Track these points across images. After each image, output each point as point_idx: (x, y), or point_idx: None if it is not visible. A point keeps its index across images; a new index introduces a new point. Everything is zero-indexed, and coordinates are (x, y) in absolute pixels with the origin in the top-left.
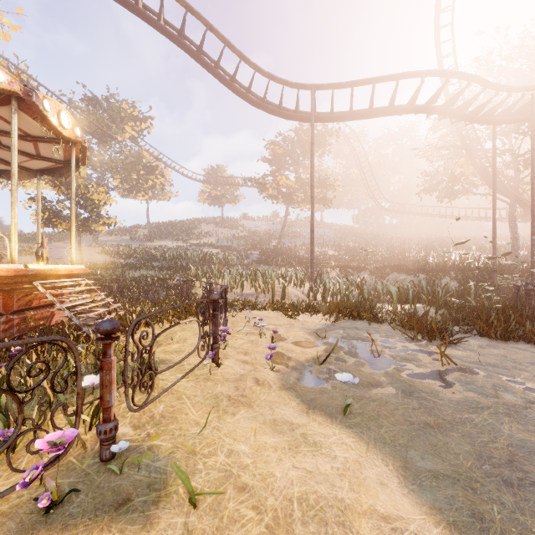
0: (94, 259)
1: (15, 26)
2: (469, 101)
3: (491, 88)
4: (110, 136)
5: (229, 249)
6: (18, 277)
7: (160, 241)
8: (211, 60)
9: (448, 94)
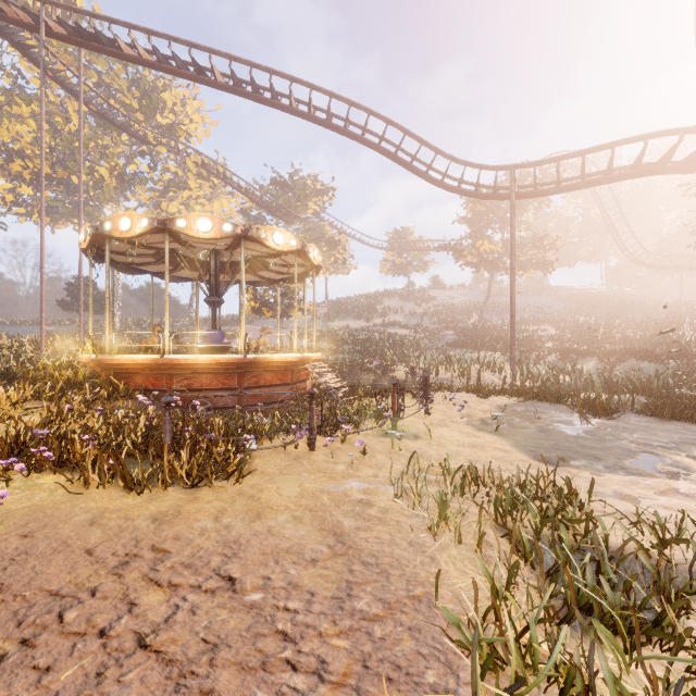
0: (287, 342)
1: (214, 122)
2: None
3: None
4: (295, 216)
5: (418, 329)
6: (299, 362)
7: (341, 320)
8: (406, 153)
9: None
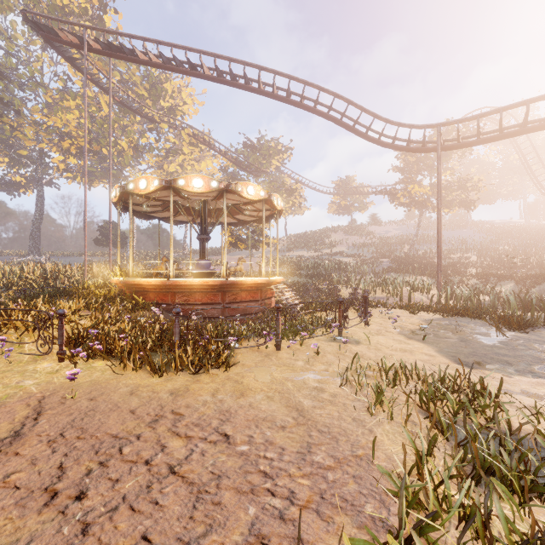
0: (255, 268)
1: (201, 102)
2: None
3: None
4: (262, 170)
5: (359, 257)
6: (266, 284)
7: (297, 251)
8: (350, 119)
9: None
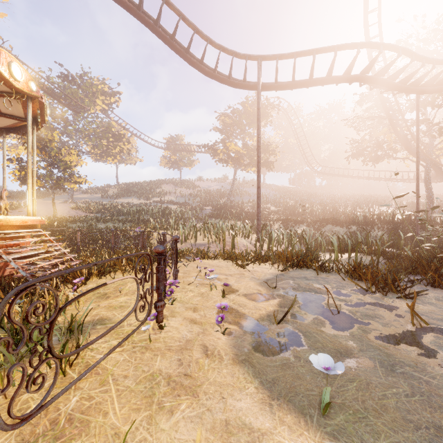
0: (67, 213)
1: (1, 13)
2: (398, 72)
3: (418, 60)
4: (83, 108)
5: (186, 205)
6: None
7: (127, 198)
8: (168, 34)
9: (374, 70)
